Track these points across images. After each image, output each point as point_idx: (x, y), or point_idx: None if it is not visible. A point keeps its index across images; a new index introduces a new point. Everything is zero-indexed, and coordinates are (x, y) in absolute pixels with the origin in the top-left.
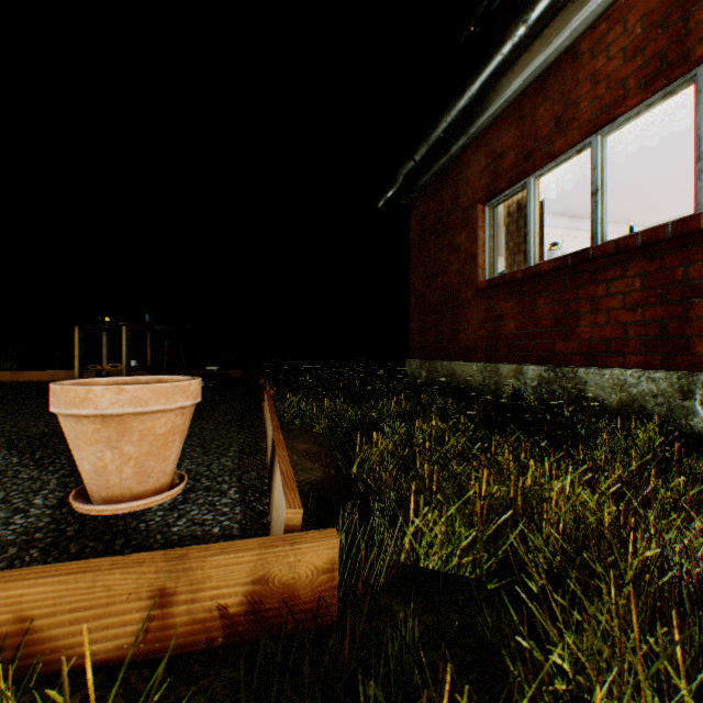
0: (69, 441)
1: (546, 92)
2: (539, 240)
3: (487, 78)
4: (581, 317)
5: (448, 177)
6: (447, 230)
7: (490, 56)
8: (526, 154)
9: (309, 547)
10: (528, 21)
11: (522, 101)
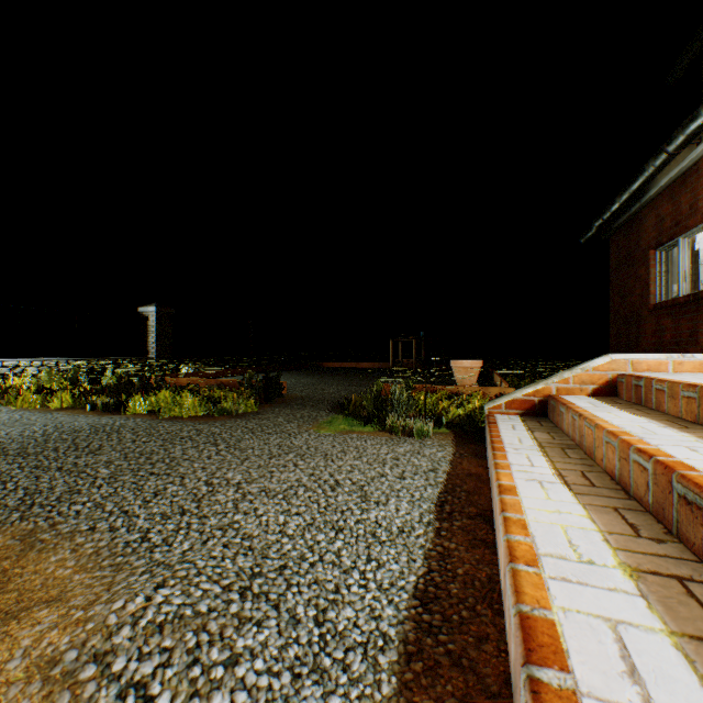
0: (455, 372)
1: (684, 187)
2: (693, 276)
3: (637, 184)
4: (699, 333)
5: (633, 224)
6: (632, 263)
7: (637, 175)
8: (674, 223)
9: (508, 389)
10: (653, 165)
11: (672, 187)
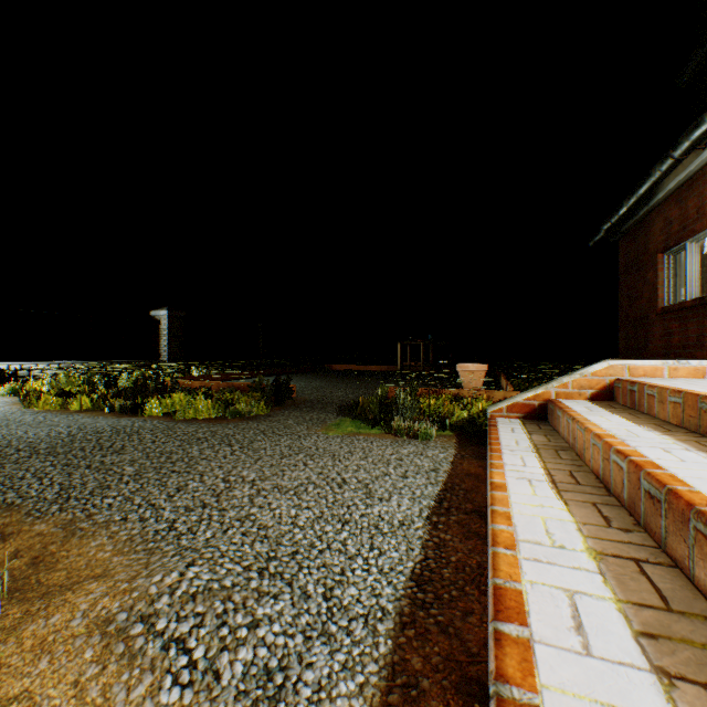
0: (461, 376)
1: (691, 191)
2: (700, 280)
3: (644, 189)
4: (705, 337)
5: (641, 227)
6: (640, 266)
7: (643, 179)
8: (682, 227)
9: (513, 393)
10: (659, 170)
11: (679, 191)
